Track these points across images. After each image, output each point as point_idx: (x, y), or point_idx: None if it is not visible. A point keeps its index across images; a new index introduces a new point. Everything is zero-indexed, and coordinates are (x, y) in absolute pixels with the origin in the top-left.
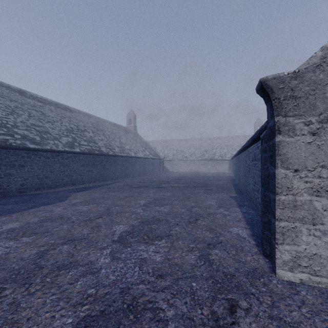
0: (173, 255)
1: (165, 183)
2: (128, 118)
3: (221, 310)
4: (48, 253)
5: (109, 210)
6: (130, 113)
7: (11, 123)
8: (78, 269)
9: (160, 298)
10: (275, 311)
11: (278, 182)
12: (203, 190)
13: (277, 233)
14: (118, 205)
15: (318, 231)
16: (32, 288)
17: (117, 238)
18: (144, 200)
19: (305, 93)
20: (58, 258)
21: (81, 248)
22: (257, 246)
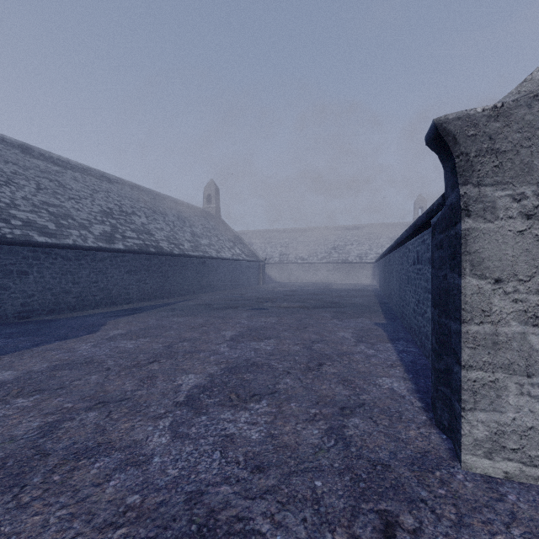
0: (281, 429)
1: (268, 301)
2: (206, 194)
3: (368, 533)
4: (61, 427)
5: (171, 349)
6: (209, 184)
7: (5, 201)
8: (112, 456)
9: (257, 511)
10: (466, 534)
11: (466, 301)
12: (331, 314)
13: (464, 392)
14: (188, 340)
15: (537, 388)
16: (25, 494)
17: (183, 398)
18: (231, 331)
19: (513, 143)
20: (78, 436)
21: (120, 418)
22: (426, 410)
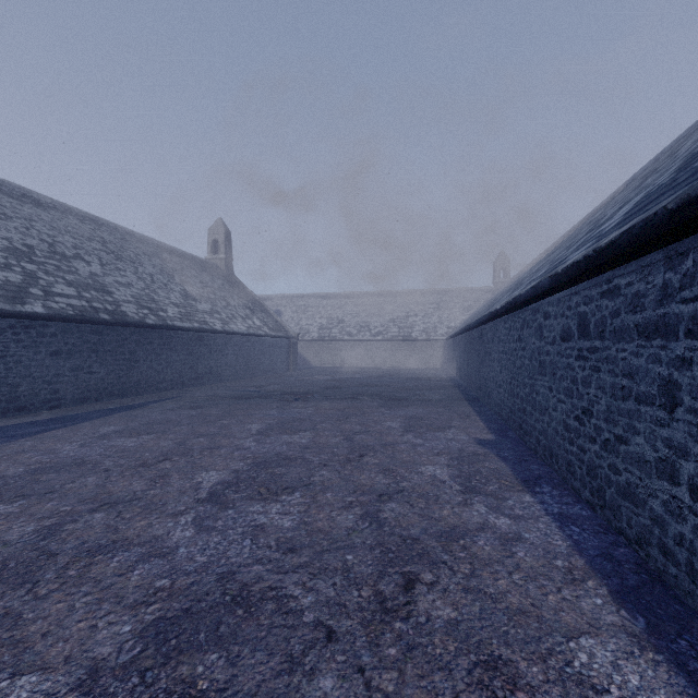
0: None
1: (299, 399)
2: (211, 239)
3: None
4: None
5: (50, 541)
6: (216, 225)
7: None
8: None
9: None
10: None
11: None
12: (400, 422)
13: None
14: (110, 503)
15: None
16: None
17: None
18: (219, 470)
19: None
20: None
21: None
22: None
